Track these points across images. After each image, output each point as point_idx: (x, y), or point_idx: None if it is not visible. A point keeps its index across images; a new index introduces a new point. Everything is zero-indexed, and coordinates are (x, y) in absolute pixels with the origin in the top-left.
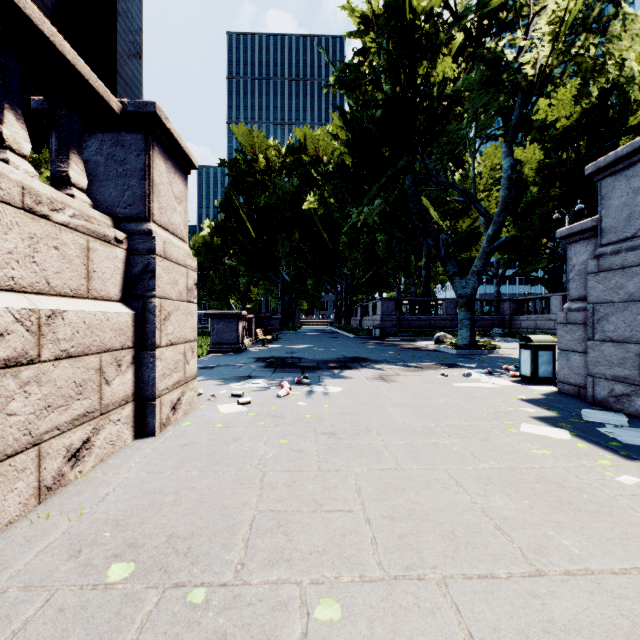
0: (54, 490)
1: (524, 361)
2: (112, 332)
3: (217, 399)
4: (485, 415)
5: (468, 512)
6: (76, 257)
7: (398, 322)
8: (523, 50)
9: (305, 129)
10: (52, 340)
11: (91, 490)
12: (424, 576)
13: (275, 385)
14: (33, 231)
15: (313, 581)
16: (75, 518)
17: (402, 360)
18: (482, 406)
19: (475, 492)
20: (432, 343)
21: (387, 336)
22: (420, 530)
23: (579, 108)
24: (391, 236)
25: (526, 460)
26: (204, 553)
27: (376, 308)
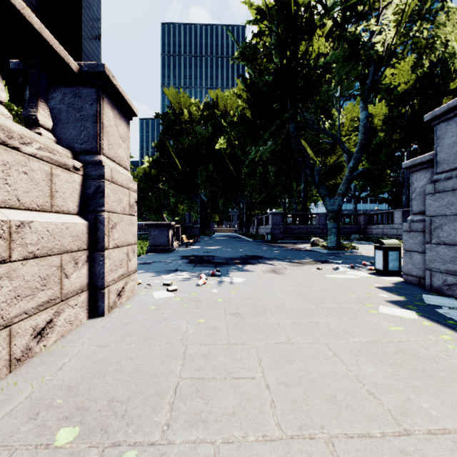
0: (22, 361)
1: (378, 259)
2: (70, 238)
3: (152, 287)
4: (352, 299)
5: (345, 379)
6: (42, 180)
7: (284, 230)
8: (375, 33)
9: (217, 91)
10: (21, 244)
11: (52, 361)
12: (314, 435)
13: (195, 276)
14: (6, 159)
15: (225, 440)
16: (37, 385)
17: (288, 257)
18: (349, 292)
19: (349, 362)
20: (309, 245)
21: (276, 240)
22: (309, 394)
23: (414, 76)
24: (279, 168)
25: (386, 335)
26: (137, 415)
27: (268, 220)
